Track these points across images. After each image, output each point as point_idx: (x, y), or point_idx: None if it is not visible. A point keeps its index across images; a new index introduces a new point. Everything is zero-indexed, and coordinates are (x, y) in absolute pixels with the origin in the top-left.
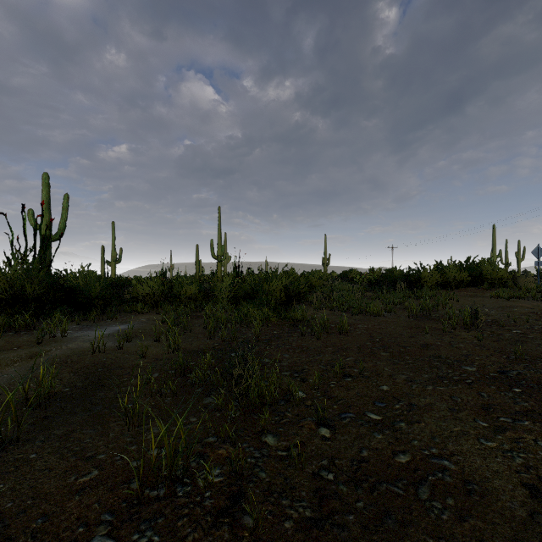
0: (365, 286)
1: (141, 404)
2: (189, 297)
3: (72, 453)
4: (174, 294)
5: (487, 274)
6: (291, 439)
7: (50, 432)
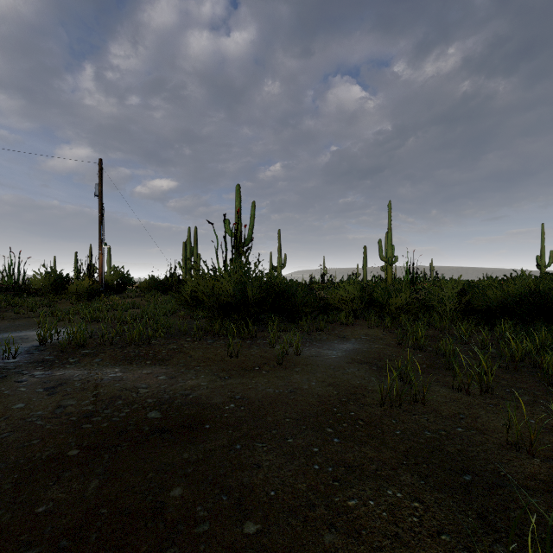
0: None
1: None
2: (395, 307)
3: None
4: (376, 302)
5: None
6: None
7: None
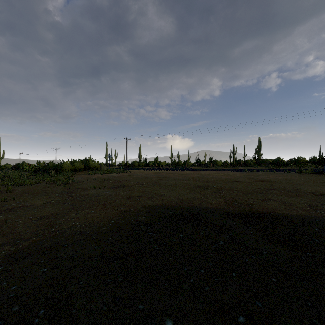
0: (31, 173)
1: None
2: None
3: None
4: None
5: (91, 165)
6: None
7: None
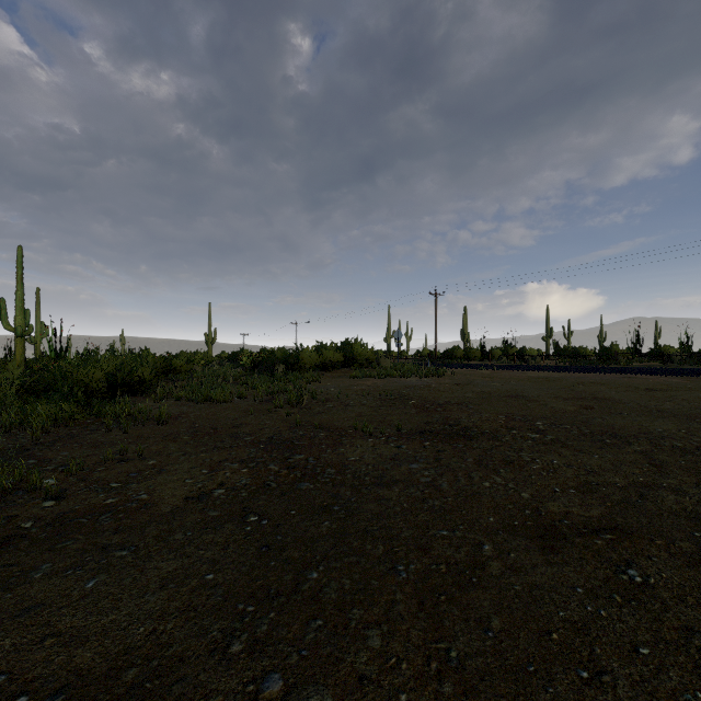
0: (247, 370)
1: None
2: None
3: None
4: None
5: (357, 355)
6: (7, 515)
7: None
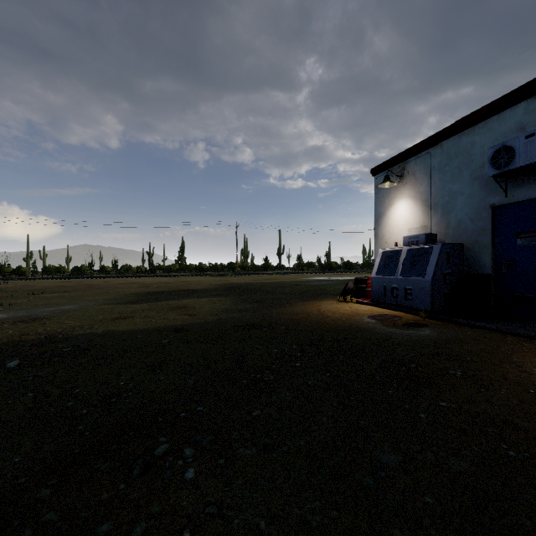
0: None
1: None
2: None
3: None
4: None
5: None
6: None
7: None
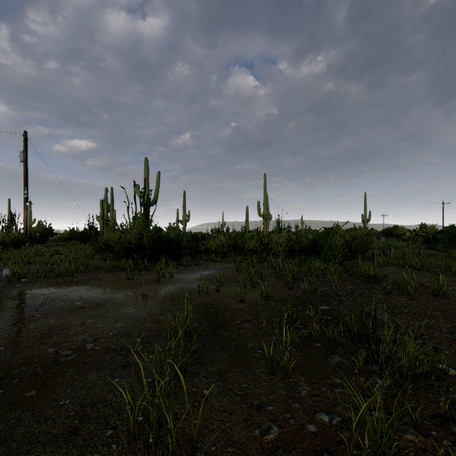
0: (421, 243)
1: (269, 351)
2: (250, 250)
3: (239, 397)
4: (238, 246)
5: None
6: None
7: (206, 367)
